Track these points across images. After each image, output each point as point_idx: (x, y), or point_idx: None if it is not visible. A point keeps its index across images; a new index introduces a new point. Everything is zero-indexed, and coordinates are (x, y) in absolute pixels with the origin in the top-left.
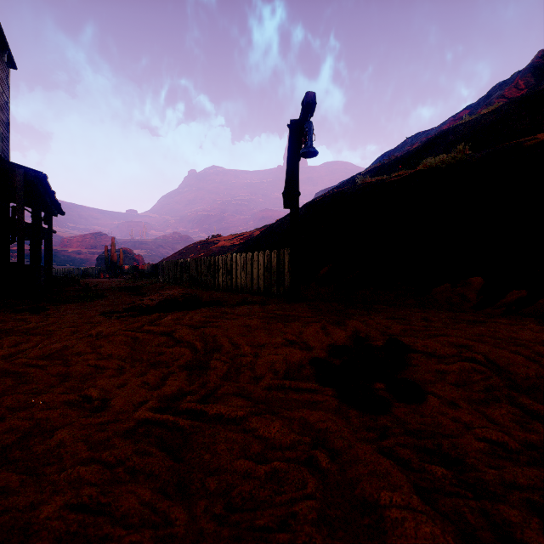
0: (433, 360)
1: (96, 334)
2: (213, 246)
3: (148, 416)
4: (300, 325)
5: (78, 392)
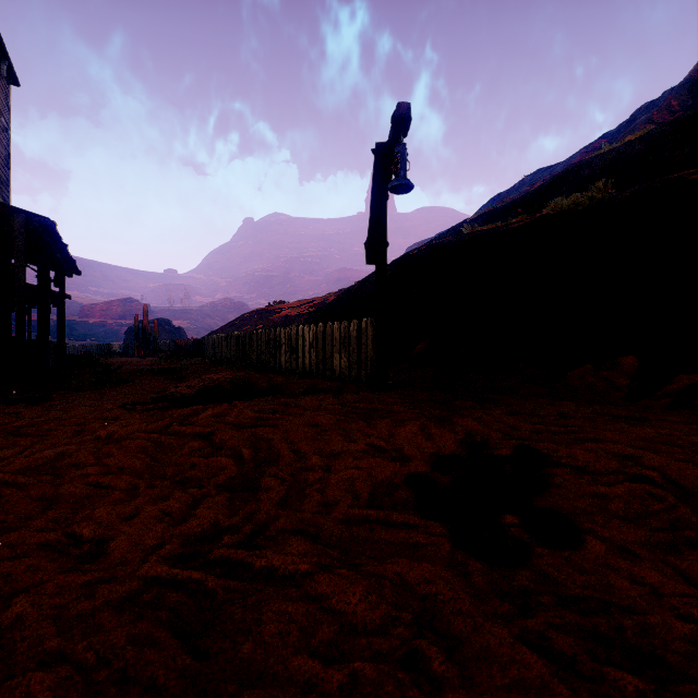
0: (586, 479)
1: (106, 436)
2: (275, 316)
3: (160, 573)
4: (390, 423)
5: (64, 527)
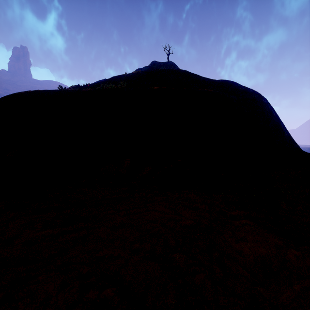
0: None
1: None
2: None
3: None
4: None
5: None
